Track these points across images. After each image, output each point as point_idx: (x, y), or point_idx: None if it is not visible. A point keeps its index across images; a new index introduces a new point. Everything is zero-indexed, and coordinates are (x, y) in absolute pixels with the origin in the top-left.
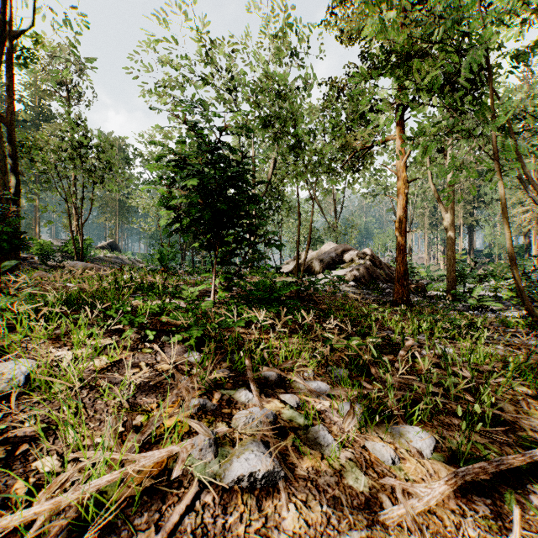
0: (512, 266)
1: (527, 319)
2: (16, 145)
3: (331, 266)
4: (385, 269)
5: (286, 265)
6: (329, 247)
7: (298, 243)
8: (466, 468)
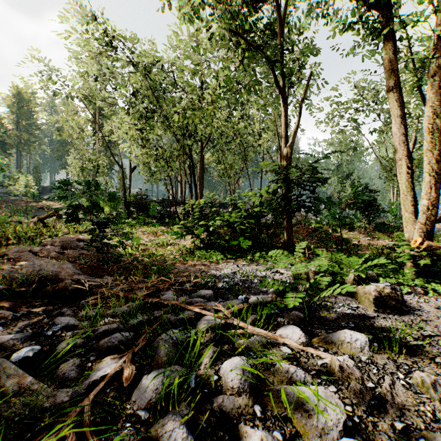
0: None
1: None
2: None
3: None
4: None
5: None
6: None
7: None
8: None
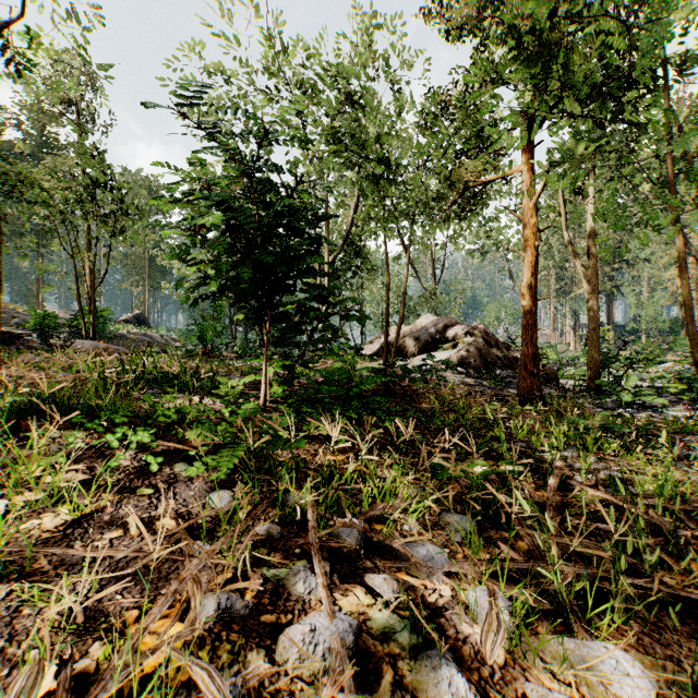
0: (692, 347)
1: None
2: None
3: (430, 346)
4: (503, 350)
5: (369, 344)
6: (427, 321)
7: (387, 315)
8: None
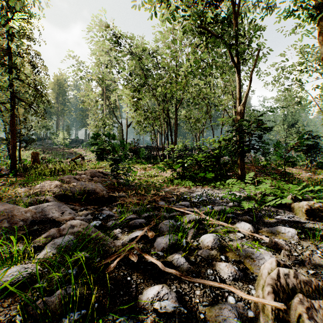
0: None
1: None
2: None
3: None
4: None
5: None
6: None
7: None
8: None
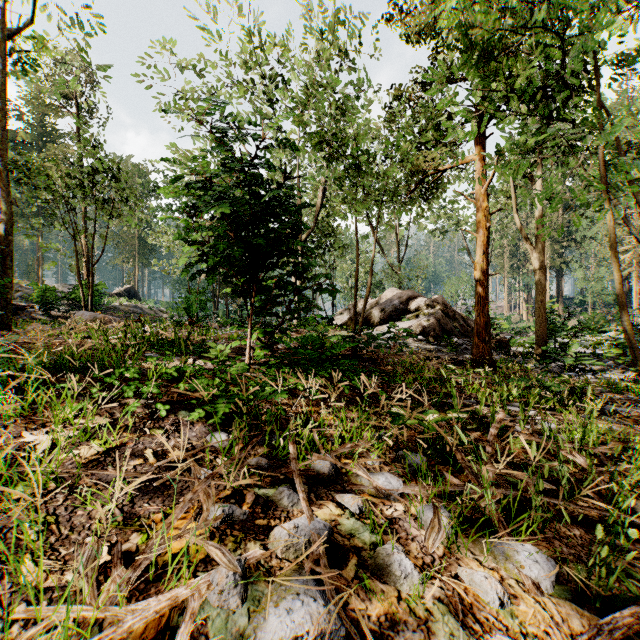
0: (622, 317)
1: (638, 383)
2: (7, 167)
3: (394, 316)
4: (460, 320)
5: (339, 315)
6: (392, 294)
7: (355, 288)
8: (611, 617)
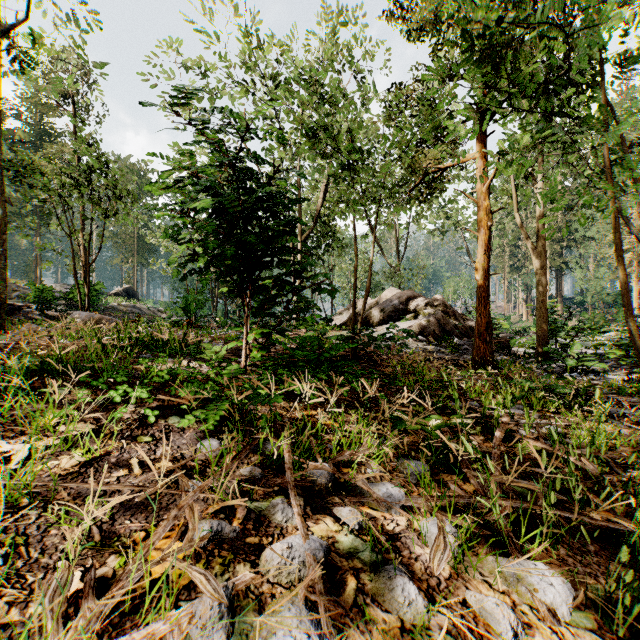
0: (627, 317)
1: None
2: (1, 165)
3: (394, 316)
4: (460, 321)
5: (338, 315)
6: (392, 294)
7: (354, 288)
8: None
